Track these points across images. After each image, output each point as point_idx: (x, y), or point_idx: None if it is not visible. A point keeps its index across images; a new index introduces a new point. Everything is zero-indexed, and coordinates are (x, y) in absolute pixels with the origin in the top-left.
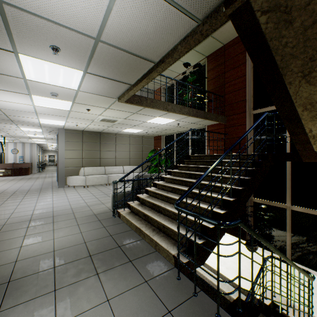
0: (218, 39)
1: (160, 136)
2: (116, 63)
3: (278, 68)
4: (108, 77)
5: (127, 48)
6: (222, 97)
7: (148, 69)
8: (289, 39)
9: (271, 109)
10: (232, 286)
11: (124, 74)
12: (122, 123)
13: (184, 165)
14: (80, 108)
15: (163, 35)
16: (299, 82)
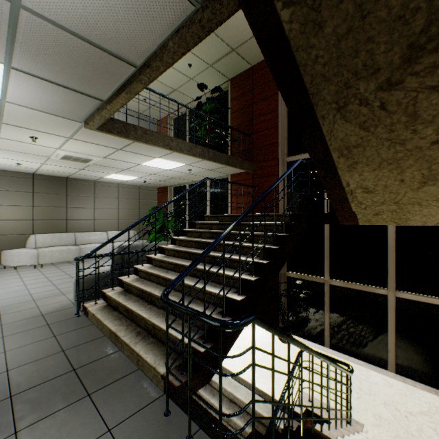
0: (244, 57)
1: (167, 188)
2: (65, 57)
3: (308, 94)
4: (58, 82)
5: (80, 31)
6: (249, 136)
7: (128, 77)
8: (320, 52)
9: (308, 156)
10: (259, 395)
11: (86, 79)
12: (102, 165)
13: (194, 230)
14: (17, 133)
15: (141, 17)
16: (334, 117)
